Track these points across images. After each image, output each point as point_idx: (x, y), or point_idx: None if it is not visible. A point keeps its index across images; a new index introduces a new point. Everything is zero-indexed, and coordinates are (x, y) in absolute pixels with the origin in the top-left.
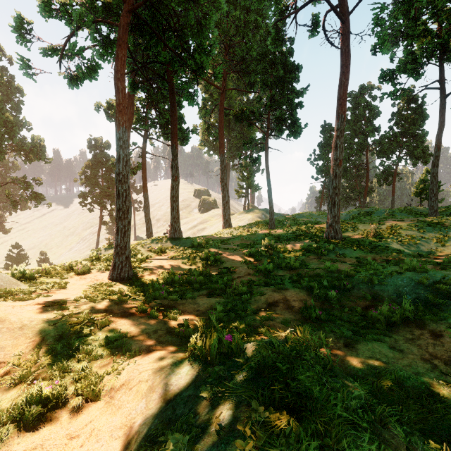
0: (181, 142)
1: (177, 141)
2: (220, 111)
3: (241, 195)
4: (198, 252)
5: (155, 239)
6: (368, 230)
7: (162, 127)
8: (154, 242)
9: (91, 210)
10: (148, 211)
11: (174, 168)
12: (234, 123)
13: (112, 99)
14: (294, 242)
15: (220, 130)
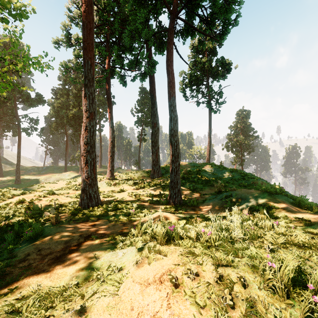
0: None
1: None
2: None
3: None
4: None
5: None
6: (33, 179)
7: None
8: None
9: None
10: None
11: None
12: None
13: None
14: (3, 185)
15: None
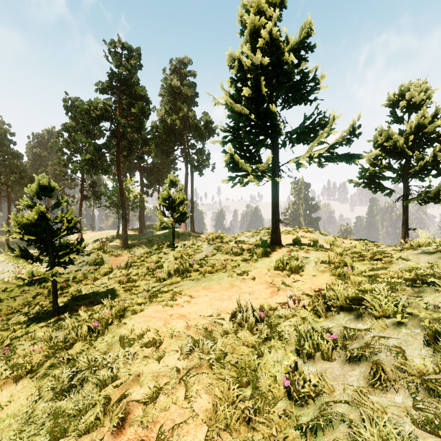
0: None
1: None
2: None
3: None
4: None
5: None
6: (3, 240)
7: None
8: None
9: None
10: None
11: None
12: None
13: None
14: None
15: None
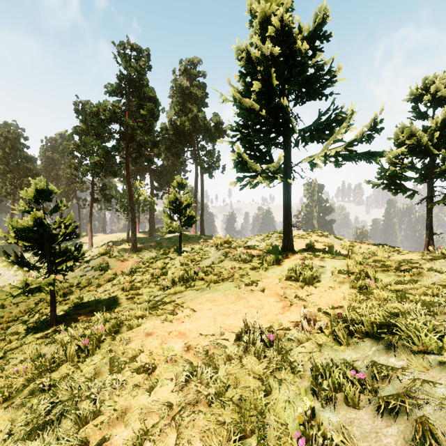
0: None
1: None
2: None
3: None
4: None
5: None
6: None
7: None
8: None
9: None
10: None
11: None
12: None
13: None
14: None
15: None
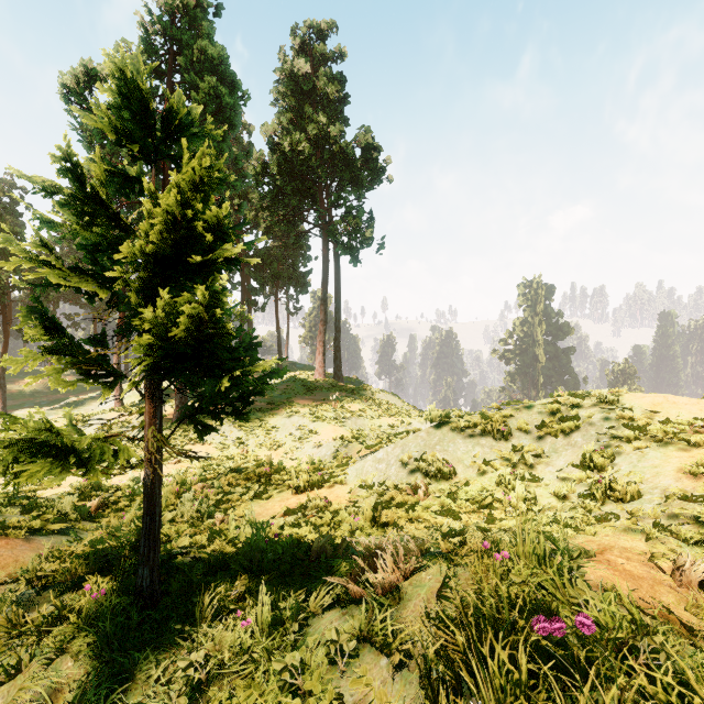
0: None
1: None
2: None
3: None
4: None
5: None
6: (18, 388)
7: None
8: None
9: None
10: None
11: None
12: None
13: None
14: None
15: None
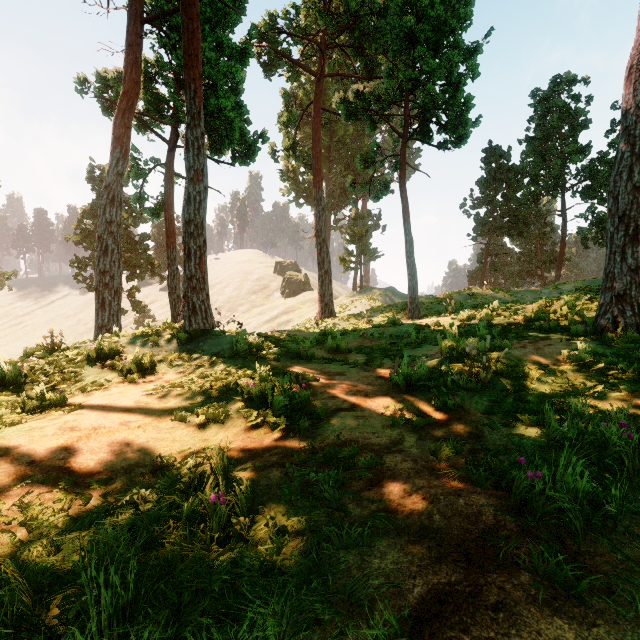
0: (241, 157)
1: (237, 159)
2: (314, 113)
3: (349, 266)
4: (242, 373)
5: (143, 334)
6: None
7: (207, 130)
8: (137, 343)
9: (92, 288)
10: (175, 284)
11: (191, 147)
12: (337, 152)
13: (107, 70)
14: (509, 341)
15: (314, 145)
